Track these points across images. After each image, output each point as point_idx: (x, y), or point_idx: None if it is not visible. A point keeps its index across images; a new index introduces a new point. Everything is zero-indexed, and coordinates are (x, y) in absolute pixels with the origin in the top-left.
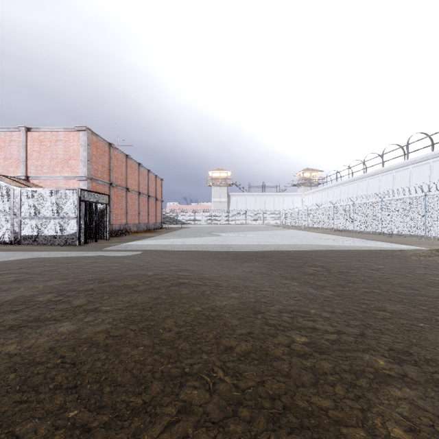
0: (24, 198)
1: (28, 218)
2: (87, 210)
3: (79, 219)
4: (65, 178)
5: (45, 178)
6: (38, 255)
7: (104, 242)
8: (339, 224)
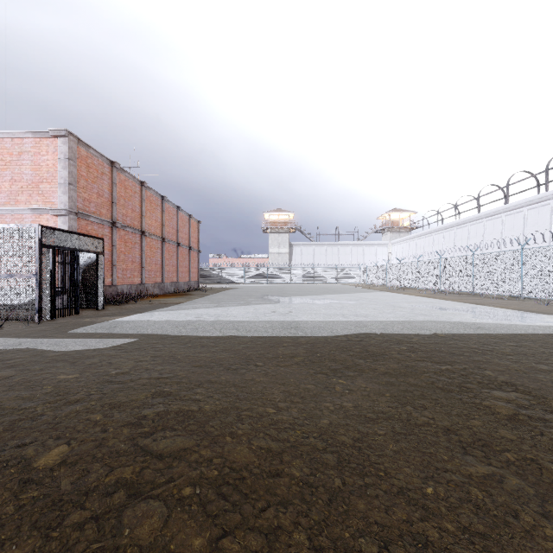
0: None
1: None
2: (57, 262)
3: (40, 277)
4: (34, 212)
5: (2, 212)
6: None
7: (89, 315)
8: (450, 284)
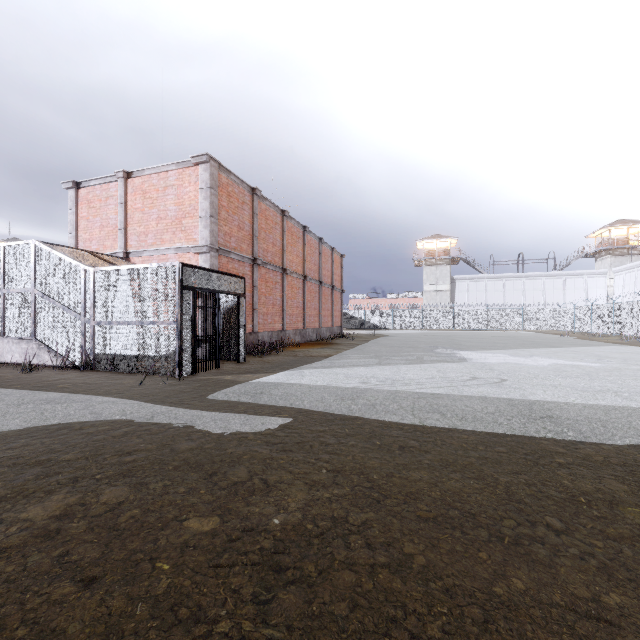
0: (99, 286)
1: (104, 322)
2: (197, 306)
3: (180, 324)
4: (177, 251)
5: (150, 254)
6: (42, 419)
7: (230, 370)
8: None
